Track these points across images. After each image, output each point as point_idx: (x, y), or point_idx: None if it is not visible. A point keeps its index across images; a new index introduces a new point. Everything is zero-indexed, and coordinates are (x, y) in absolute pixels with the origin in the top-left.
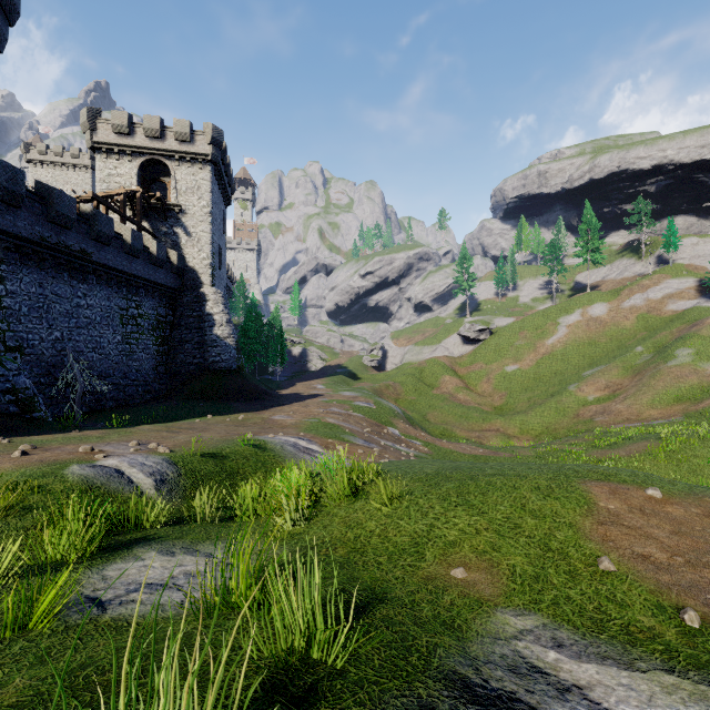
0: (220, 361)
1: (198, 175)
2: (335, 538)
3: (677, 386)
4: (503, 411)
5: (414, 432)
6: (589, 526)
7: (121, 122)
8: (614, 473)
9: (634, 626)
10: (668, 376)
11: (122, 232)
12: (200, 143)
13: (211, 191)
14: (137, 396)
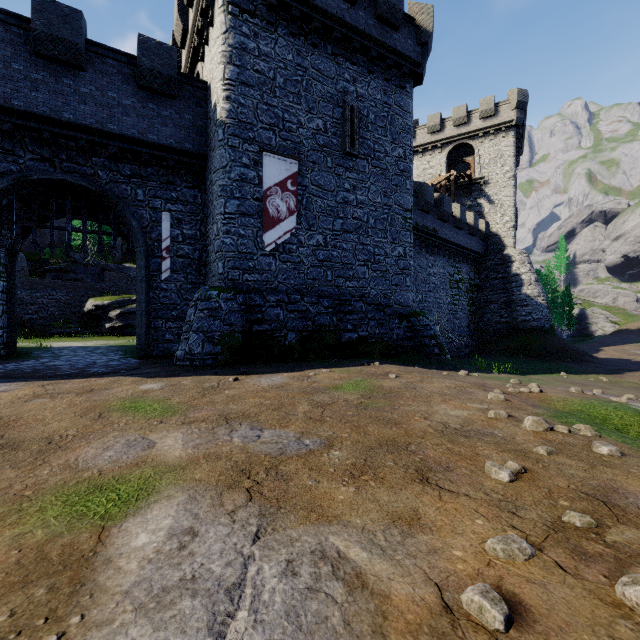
0: (530, 320)
1: (500, 144)
2: None
3: None
4: None
5: None
6: None
7: (434, 123)
8: None
9: None
10: None
11: (452, 210)
12: (503, 113)
13: (513, 155)
14: (461, 349)
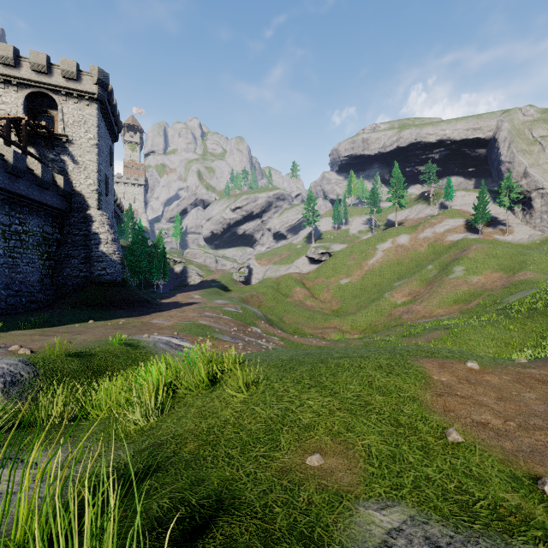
0: (105, 274)
1: (84, 111)
2: (187, 431)
3: (455, 292)
4: (339, 313)
5: (273, 330)
6: (430, 398)
7: (6, 54)
8: (436, 351)
9: (501, 506)
10: (449, 285)
11: (4, 152)
12: (86, 82)
13: (97, 126)
14: (20, 306)
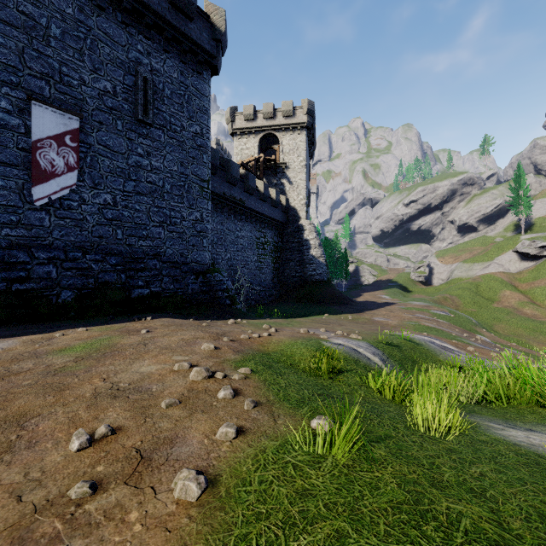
0: (315, 274)
1: (297, 139)
2: None
3: None
4: None
5: (503, 341)
6: None
7: (249, 112)
8: None
9: None
10: None
11: (258, 185)
12: (299, 115)
13: (306, 149)
14: (265, 298)
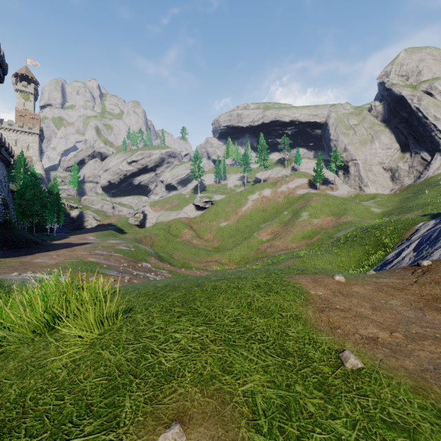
0: None
1: None
2: None
3: (302, 231)
4: (219, 249)
5: (162, 264)
6: (313, 315)
7: None
8: (304, 268)
9: None
10: (299, 226)
11: None
12: None
13: None
14: None
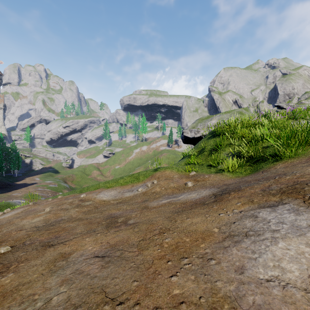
0: None
1: None
2: None
3: None
4: None
5: None
6: None
7: None
8: None
9: None
10: None
11: None
12: None
13: None
14: None
